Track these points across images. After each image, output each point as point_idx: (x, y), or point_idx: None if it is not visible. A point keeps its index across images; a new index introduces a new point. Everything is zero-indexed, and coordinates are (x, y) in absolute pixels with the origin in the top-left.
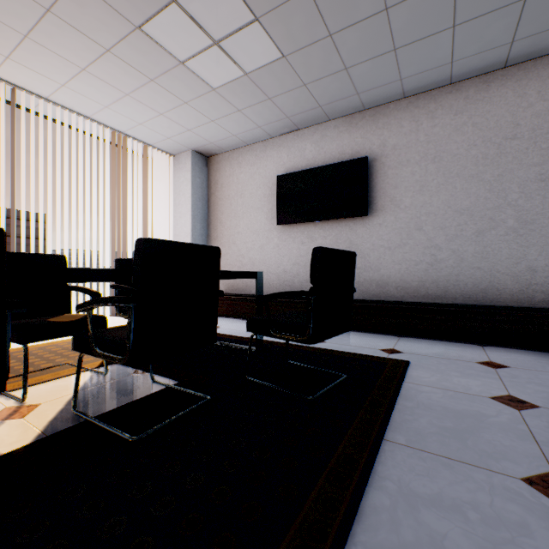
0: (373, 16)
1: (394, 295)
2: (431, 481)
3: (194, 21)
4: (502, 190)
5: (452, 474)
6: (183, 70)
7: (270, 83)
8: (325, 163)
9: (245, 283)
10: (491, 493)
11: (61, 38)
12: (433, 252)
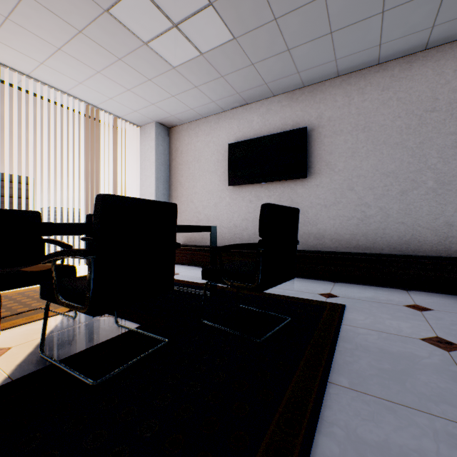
0: (313, 2)
1: (329, 246)
2: (377, 427)
3: (155, 5)
4: (423, 155)
5: (396, 419)
6: (146, 50)
7: (223, 62)
8: (270, 133)
9: (201, 236)
10: (436, 440)
11: (38, 19)
12: (363, 209)
